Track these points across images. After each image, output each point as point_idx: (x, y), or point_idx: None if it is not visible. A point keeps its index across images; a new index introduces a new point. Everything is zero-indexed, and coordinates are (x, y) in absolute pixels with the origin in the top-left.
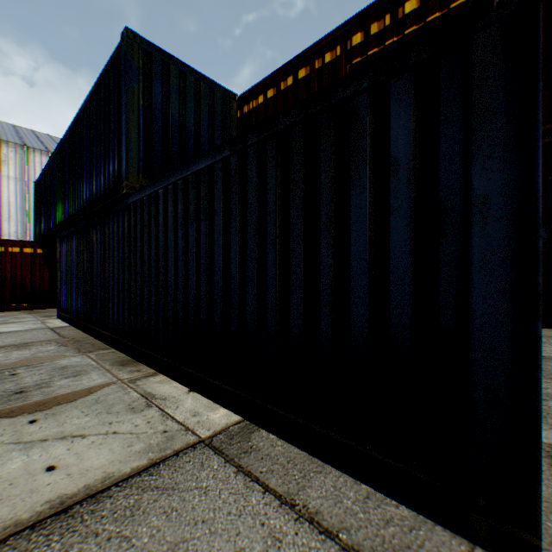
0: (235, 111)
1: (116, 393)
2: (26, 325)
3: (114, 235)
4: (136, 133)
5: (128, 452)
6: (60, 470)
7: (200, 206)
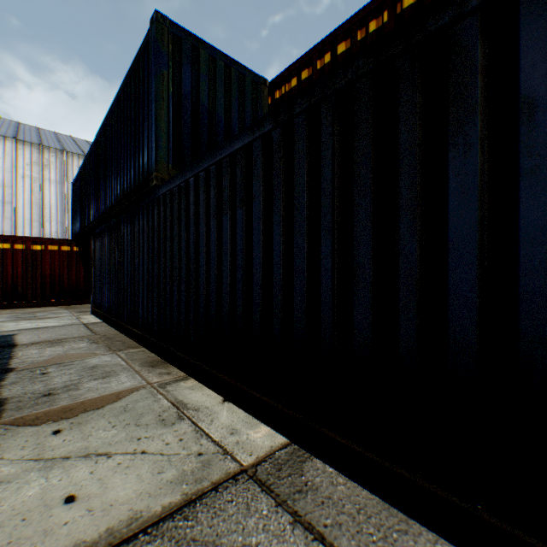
0: (265, 98)
1: (144, 400)
2: (62, 321)
3: (143, 229)
4: (166, 121)
5: (158, 481)
6: (80, 503)
7: (236, 192)
